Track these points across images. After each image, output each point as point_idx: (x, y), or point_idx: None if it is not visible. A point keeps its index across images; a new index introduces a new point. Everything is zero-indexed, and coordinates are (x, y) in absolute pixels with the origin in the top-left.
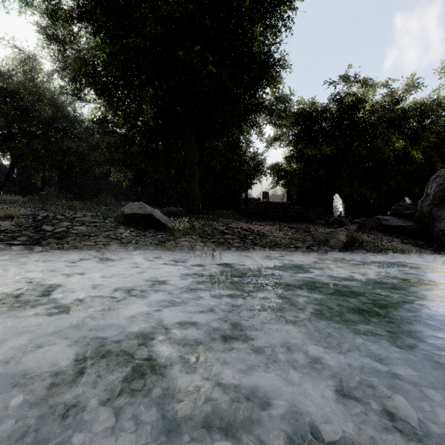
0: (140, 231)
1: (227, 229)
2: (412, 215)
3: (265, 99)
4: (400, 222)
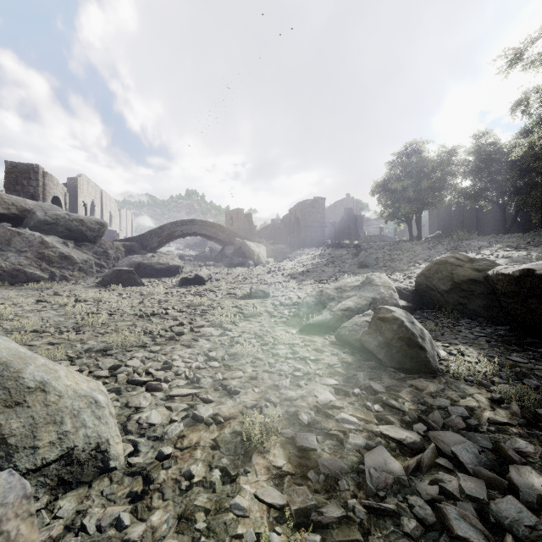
0: None
1: None
2: None
3: None
4: None
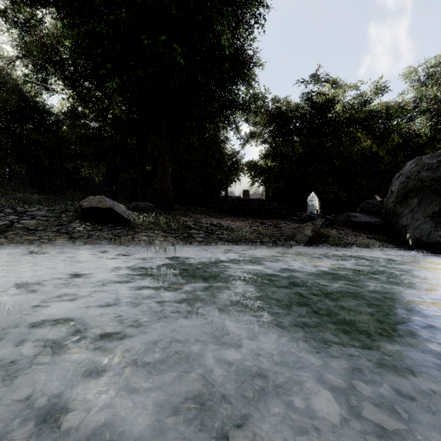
0: (98, 225)
1: (195, 224)
2: (379, 212)
3: (239, 96)
4: (368, 219)
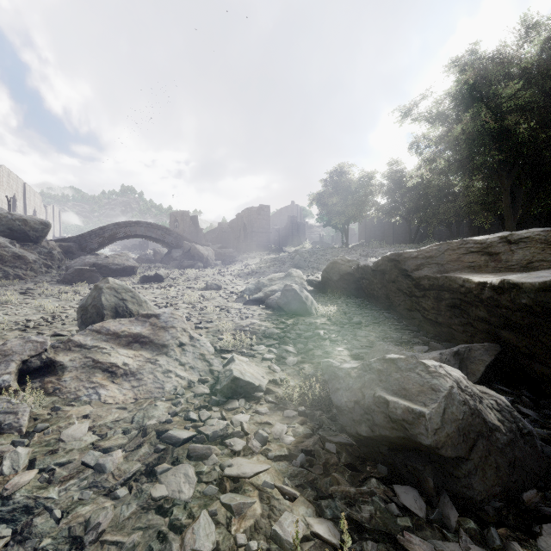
0: None
1: None
2: None
3: None
4: None
